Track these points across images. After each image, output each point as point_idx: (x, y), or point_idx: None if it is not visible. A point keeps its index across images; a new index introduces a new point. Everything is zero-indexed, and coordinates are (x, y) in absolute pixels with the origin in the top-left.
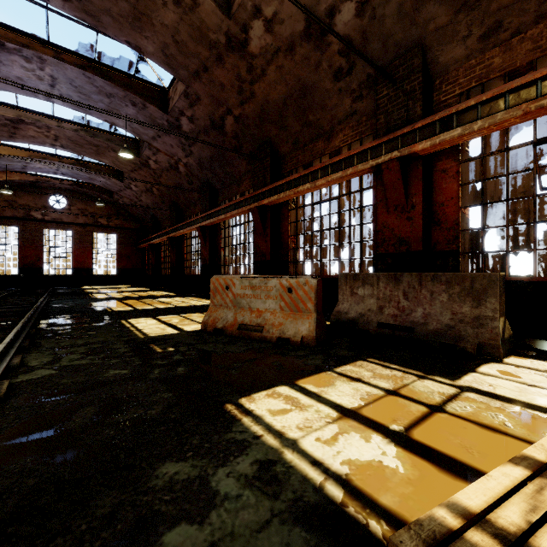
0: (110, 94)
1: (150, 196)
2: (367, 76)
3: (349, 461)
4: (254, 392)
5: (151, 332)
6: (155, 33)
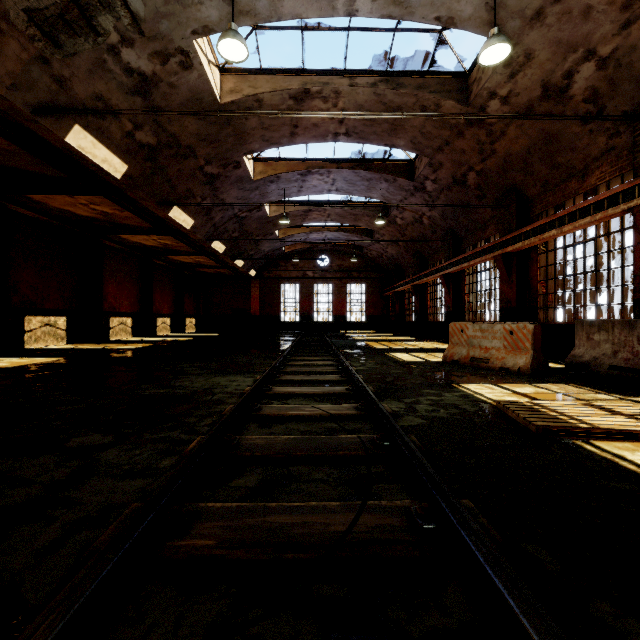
0: (370, 179)
1: (395, 247)
2: (621, 114)
3: (503, 399)
4: (469, 383)
5: (407, 359)
6: (406, 133)
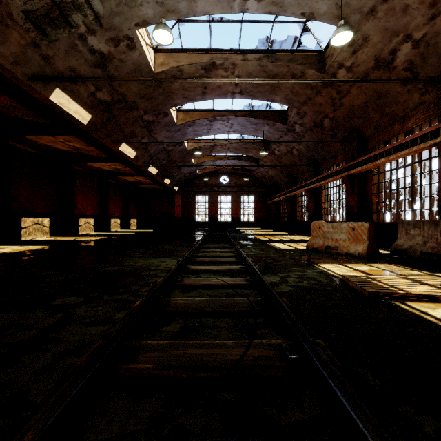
0: (256, 123)
1: (274, 170)
2: (430, 78)
3: (347, 274)
4: (324, 264)
5: (282, 247)
6: (281, 92)
